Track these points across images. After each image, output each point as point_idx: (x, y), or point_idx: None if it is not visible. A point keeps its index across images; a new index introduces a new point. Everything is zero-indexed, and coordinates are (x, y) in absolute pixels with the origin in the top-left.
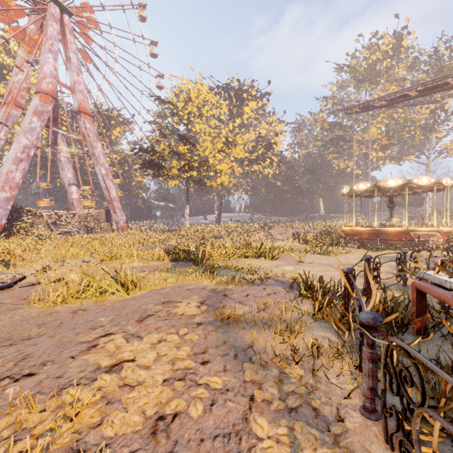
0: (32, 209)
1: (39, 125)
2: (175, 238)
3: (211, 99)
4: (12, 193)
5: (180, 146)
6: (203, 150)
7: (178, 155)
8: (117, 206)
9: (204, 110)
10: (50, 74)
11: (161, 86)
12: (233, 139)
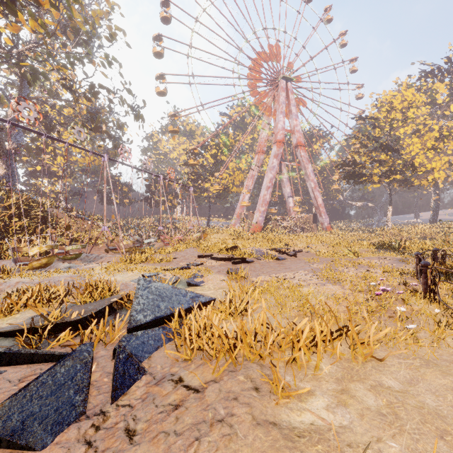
0: (272, 216)
1: (277, 163)
2: (376, 237)
3: (418, 98)
4: (265, 207)
5: (382, 154)
6: (408, 152)
7: (379, 162)
8: (322, 211)
9: (410, 112)
10: (281, 128)
11: (360, 94)
12: (449, 132)
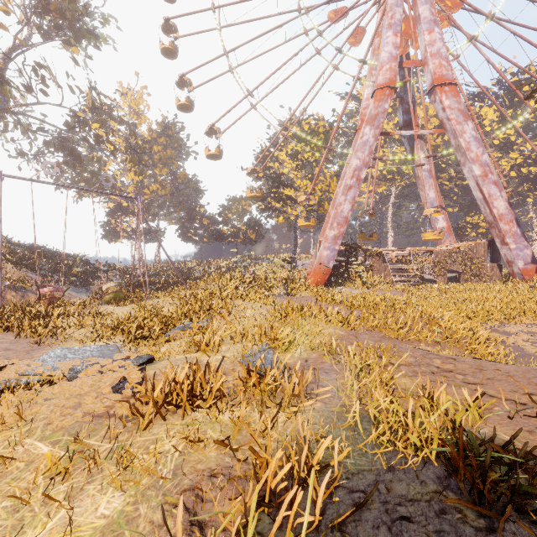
0: (370, 248)
1: (372, 135)
2: None
3: None
4: (340, 230)
5: None
6: None
7: None
8: (507, 230)
9: None
10: (388, 59)
11: None
12: None
